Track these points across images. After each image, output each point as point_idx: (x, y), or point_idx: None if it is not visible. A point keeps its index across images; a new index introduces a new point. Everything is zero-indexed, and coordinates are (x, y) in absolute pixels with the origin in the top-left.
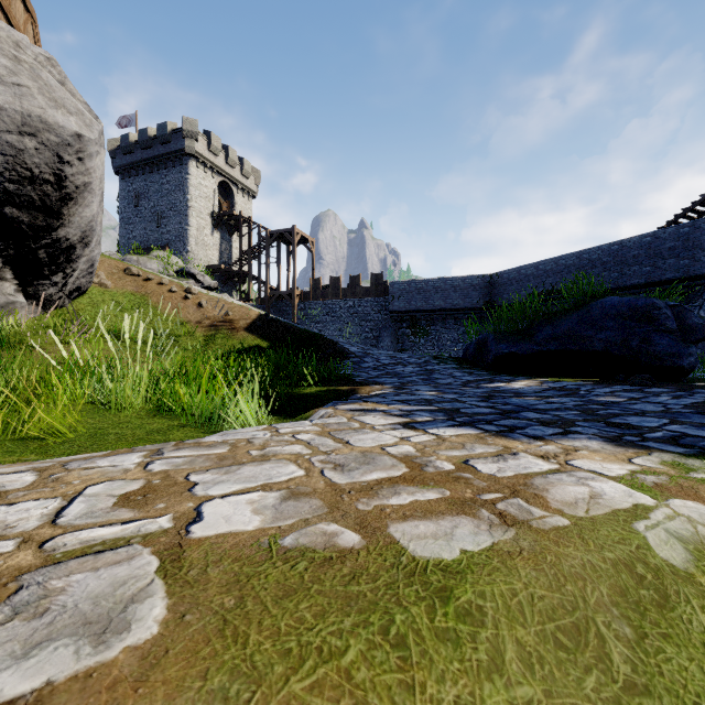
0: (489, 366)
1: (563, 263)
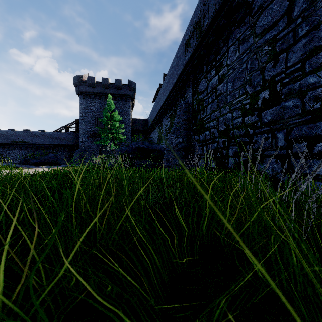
0: (31, 164)
1: (26, 134)
